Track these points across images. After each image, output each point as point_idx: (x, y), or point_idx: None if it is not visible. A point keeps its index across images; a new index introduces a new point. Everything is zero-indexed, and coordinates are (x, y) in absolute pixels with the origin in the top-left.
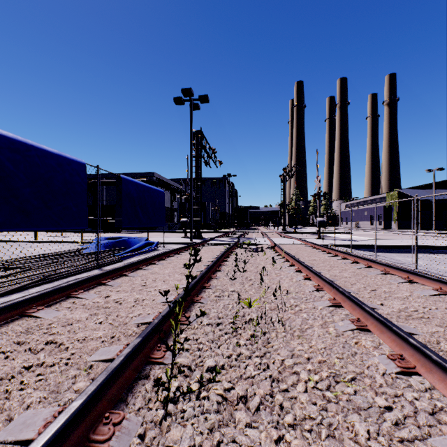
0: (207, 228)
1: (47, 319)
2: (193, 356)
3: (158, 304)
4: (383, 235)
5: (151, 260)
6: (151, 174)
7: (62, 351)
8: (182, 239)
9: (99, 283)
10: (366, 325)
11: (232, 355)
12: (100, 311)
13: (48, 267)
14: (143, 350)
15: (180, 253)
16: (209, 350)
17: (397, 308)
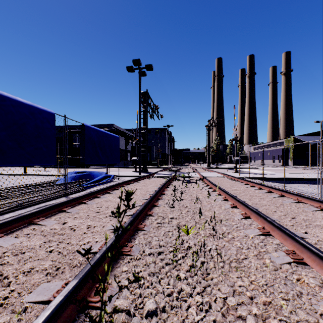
0: (152, 164)
1: (4, 247)
2: (133, 296)
3: (107, 231)
4: (283, 170)
5: (107, 189)
6: (111, 125)
7: (2, 287)
8: (133, 173)
9: (60, 211)
10: (302, 259)
11: (173, 293)
12: (54, 239)
13: (22, 196)
14: (80, 292)
15: (130, 184)
16: (150, 287)
17: (322, 237)
